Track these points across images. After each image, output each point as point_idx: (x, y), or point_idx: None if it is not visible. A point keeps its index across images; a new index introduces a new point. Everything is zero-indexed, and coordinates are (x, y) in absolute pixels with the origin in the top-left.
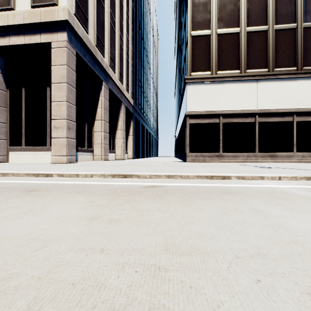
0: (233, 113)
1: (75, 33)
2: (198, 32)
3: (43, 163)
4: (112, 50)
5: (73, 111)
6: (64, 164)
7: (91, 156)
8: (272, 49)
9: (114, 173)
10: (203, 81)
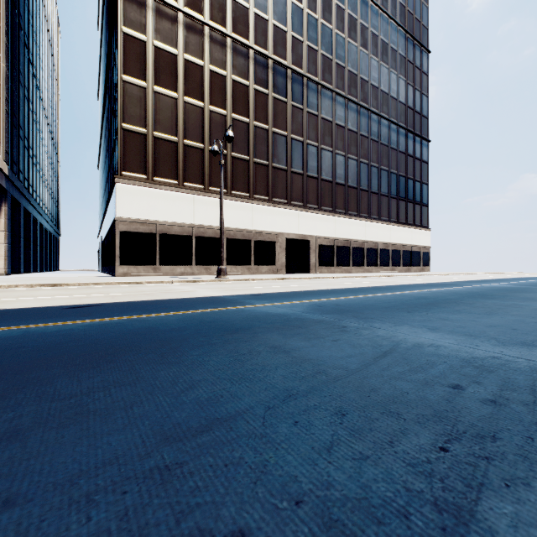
0: (171, 225)
1: None
2: (132, 128)
3: None
4: None
5: None
6: None
7: None
8: (208, 168)
9: (43, 283)
10: (138, 185)
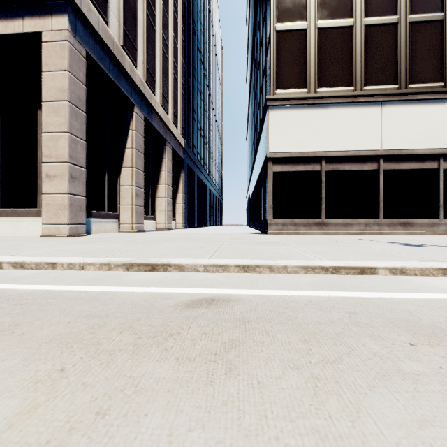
0: (344, 156)
1: (83, 20)
2: (288, 25)
3: (31, 236)
4: (151, 58)
5: (80, 149)
6: (63, 237)
7: (115, 224)
8: (406, 53)
9: (131, 261)
10: (295, 104)
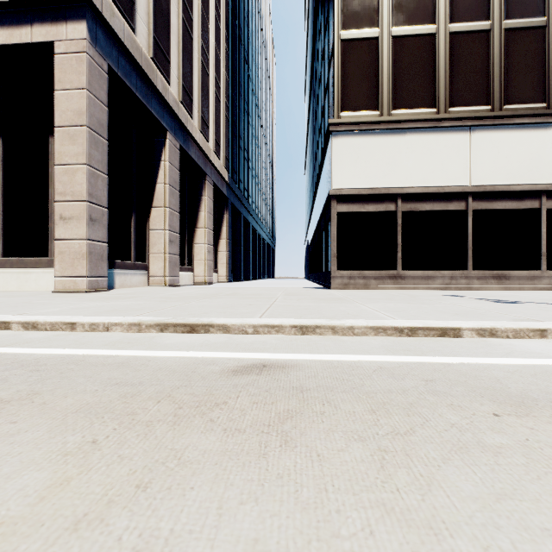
0: (424, 193)
1: (105, 27)
2: (355, 33)
3: (41, 291)
4: (187, 73)
5: (102, 184)
6: (81, 293)
7: (144, 277)
8: (500, 67)
9: (166, 321)
10: (365, 130)
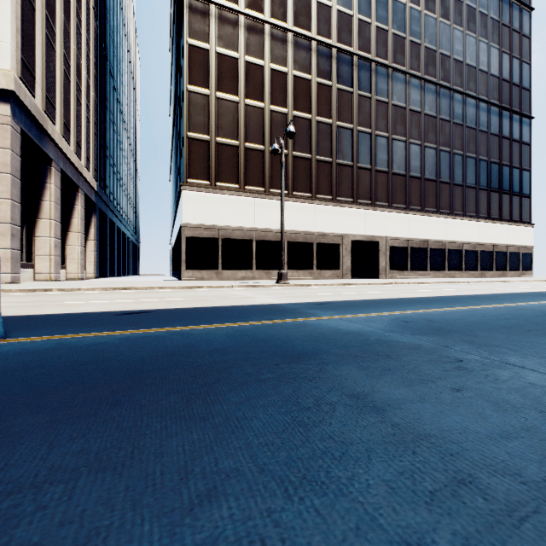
0: (233, 230)
1: (19, 103)
2: (196, 136)
3: None
4: (67, 110)
5: (17, 211)
6: (8, 284)
7: (31, 274)
8: (268, 170)
9: (116, 287)
10: (202, 192)
